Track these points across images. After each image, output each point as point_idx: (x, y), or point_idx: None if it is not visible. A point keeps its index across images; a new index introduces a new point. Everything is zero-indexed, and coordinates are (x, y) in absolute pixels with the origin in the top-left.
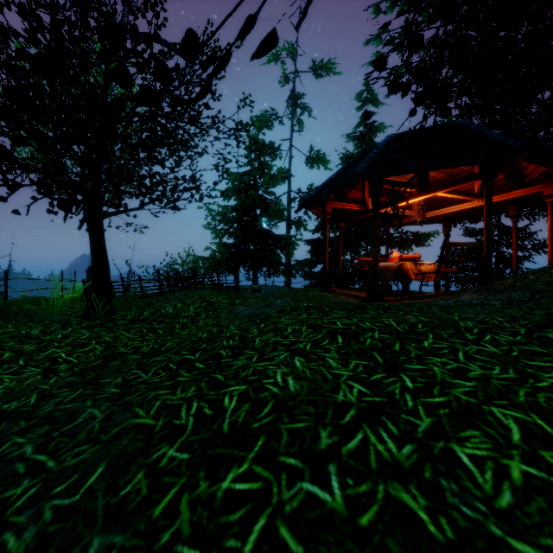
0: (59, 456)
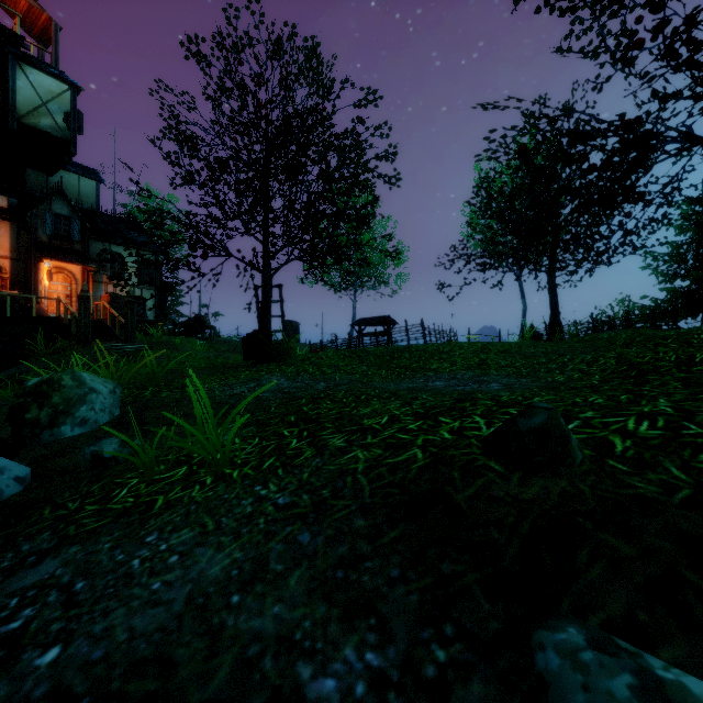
0: (573, 351)
